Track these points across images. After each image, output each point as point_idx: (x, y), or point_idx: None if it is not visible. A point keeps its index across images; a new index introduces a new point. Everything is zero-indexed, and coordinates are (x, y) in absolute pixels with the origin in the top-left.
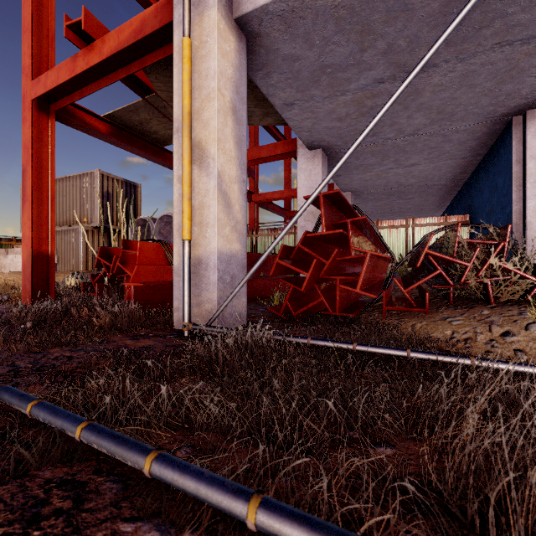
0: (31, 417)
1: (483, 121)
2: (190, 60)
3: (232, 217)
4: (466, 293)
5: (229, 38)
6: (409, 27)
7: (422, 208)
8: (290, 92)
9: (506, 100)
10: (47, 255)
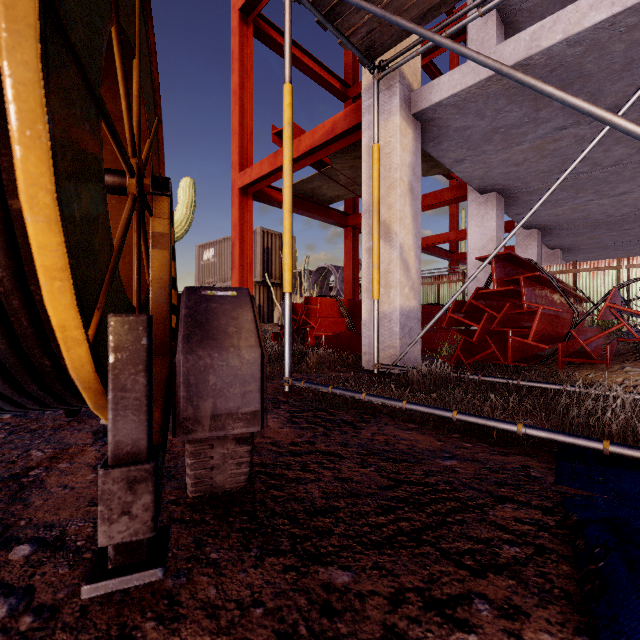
0: (331, 393)
1: None
2: (379, 161)
3: (410, 279)
4: None
5: (407, 132)
6: (589, 85)
7: None
8: (460, 152)
9: None
10: None
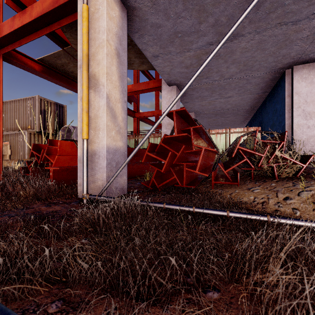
0: None
1: (269, 71)
2: (87, 20)
3: (117, 124)
4: (260, 172)
5: (114, 8)
6: (228, 9)
7: (234, 122)
8: (156, 48)
9: (282, 59)
10: None
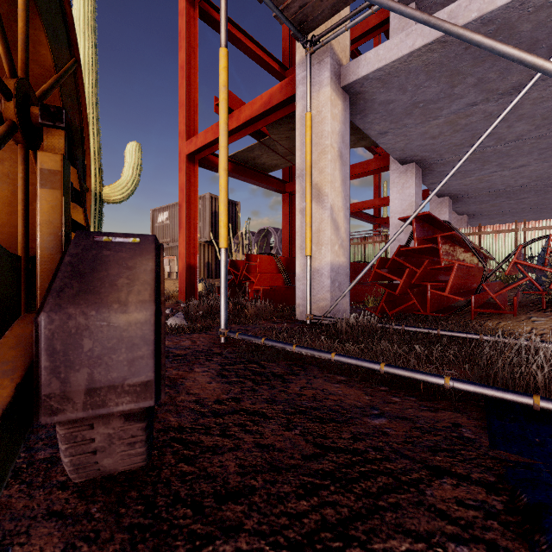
0: (263, 345)
1: None
2: (311, 128)
3: (339, 237)
4: None
5: (337, 103)
6: (498, 64)
7: (542, 207)
8: (384, 124)
9: None
10: (193, 266)
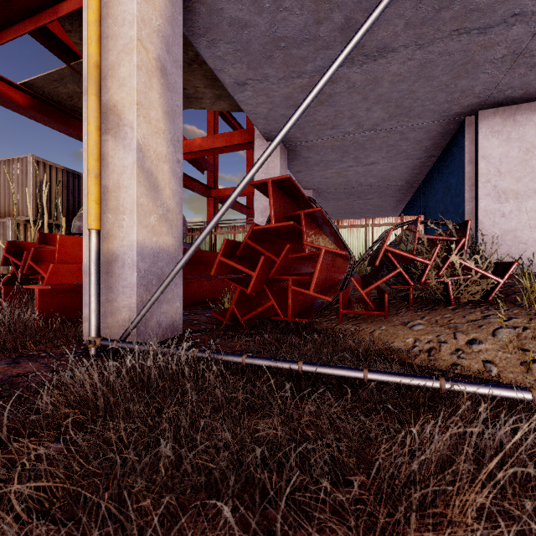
0: None
1: (439, 119)
2: None
3: (160, 203)
4: (424, 293)
5: None
6: None
7: (381, 209)
8: (240, 68)
9: (460, 98)
10: None
